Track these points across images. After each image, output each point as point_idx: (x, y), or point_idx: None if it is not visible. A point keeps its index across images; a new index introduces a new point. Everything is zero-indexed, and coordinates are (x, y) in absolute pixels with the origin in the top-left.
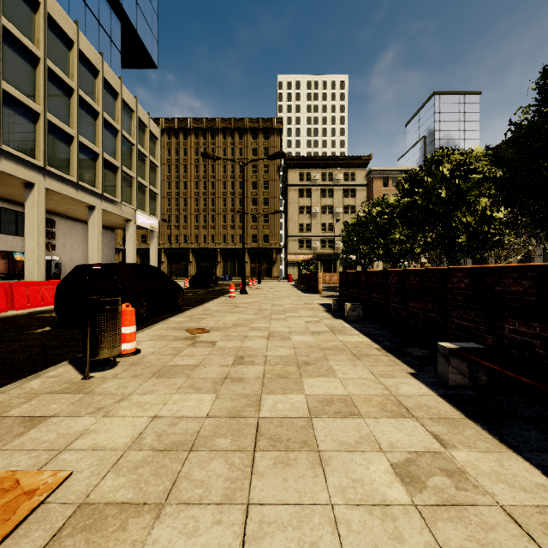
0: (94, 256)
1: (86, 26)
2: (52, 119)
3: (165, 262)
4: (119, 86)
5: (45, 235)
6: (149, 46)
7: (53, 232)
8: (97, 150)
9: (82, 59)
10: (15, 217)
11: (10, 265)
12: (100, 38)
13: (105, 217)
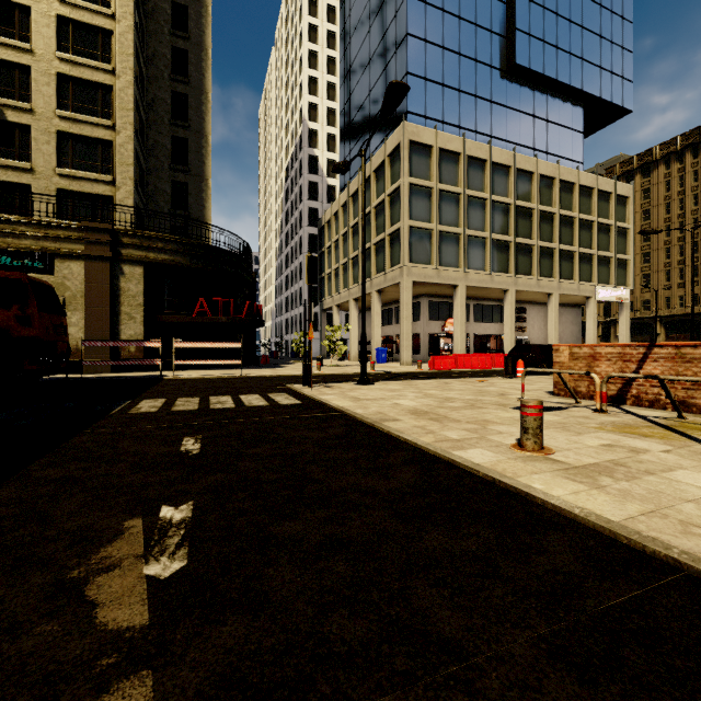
0: (552, 335)
1: (548, 139)
2: (519, 240)
3: (661, 334)
4: (576, 176)
5: (518, 320)
6: (618, 98)
7: (524, 317)
8: (553, 246)
9: (541, 179)
10: (500, 310)
11: (499, 344)
12: (560, 139)
13: (565, 298)
